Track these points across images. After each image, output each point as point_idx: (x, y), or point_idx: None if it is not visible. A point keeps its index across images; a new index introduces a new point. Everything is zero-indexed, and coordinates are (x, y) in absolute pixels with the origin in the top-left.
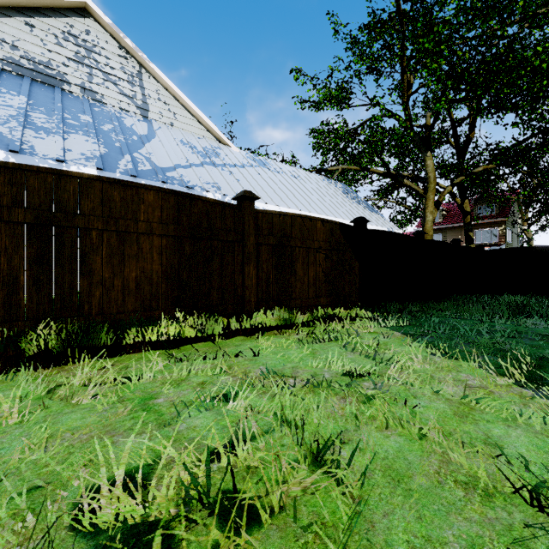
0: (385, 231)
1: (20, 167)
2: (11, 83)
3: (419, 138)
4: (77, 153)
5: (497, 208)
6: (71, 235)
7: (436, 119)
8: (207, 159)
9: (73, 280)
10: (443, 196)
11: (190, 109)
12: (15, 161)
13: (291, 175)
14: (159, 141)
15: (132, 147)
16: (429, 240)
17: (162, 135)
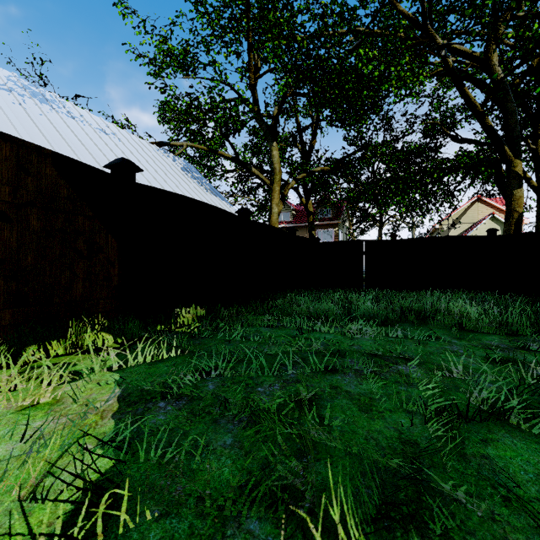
0: (183, 196)
1: None
2: None
3: (266, 126)
4: None
5: (332, 212)
6: None
7: (280, 109)
8: None
9: None
10: (288, 189)
11: None
12: None
13: (99, 128)
14: None
15: None
16: (258, 223)
17: None
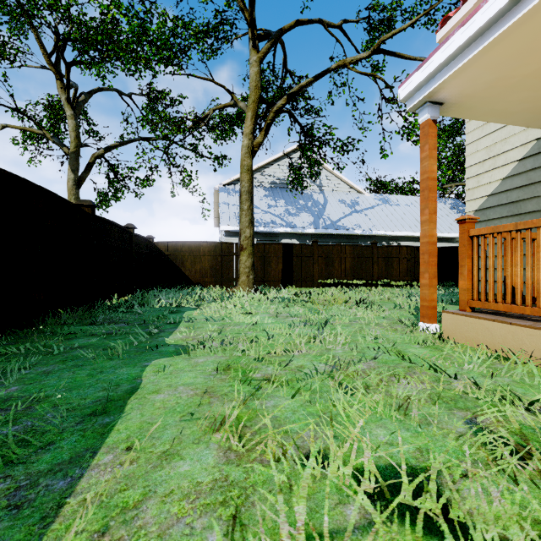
0: (446, 246)
1: (323, 245)
2: (276, 193)
3: None
4: (306, 223)
5: None
6: (331, 259)
7: None
8: (352, 209)
9: (331, 269)
10: None
11: (342, 179)
12: (292, 231)
13: (405, 204)
14: (329, 204)
15: (321, 213)
16: None
17: (330, 200)
